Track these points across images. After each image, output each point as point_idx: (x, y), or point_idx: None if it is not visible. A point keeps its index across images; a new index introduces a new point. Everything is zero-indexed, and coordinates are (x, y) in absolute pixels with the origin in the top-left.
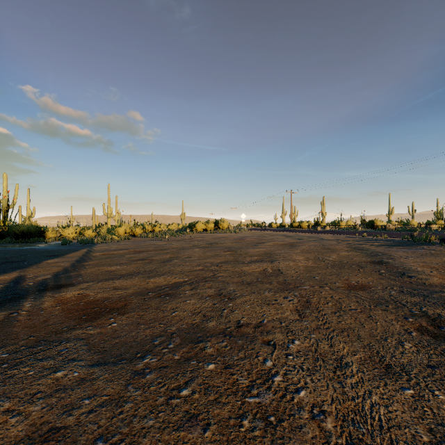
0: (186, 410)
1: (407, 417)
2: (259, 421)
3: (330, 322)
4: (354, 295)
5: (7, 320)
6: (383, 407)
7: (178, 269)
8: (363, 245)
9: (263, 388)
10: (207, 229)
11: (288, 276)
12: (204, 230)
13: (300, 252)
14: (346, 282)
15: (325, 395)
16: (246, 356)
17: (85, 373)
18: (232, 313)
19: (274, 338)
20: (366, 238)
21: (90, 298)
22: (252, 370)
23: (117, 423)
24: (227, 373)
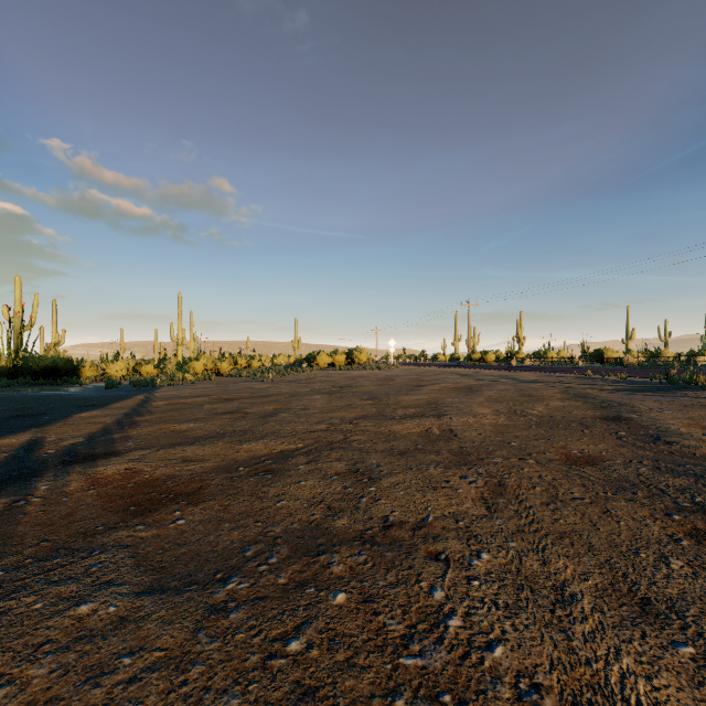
0: (297, 680)
1: (687, 699)
2: (423, 703)
3: (540, 520)
4: (578, 474)
5: (9, 513)
6: (643, 679)
7: (287, 428)
8: (587, 389)
9: (429, 640)
10: (335, 363)
11: (466, 441)
12: (329, 365)
13: (484, 400)
14: (563, 452)
15: (538, 654)
16: (399, 580)
17: (127, 608)
18: (375, 503)
19: (447, 548)
20: (591, 379)
21: (144, 476)
22: (409, 607)
23: (177, 703)
24: (368, 611)
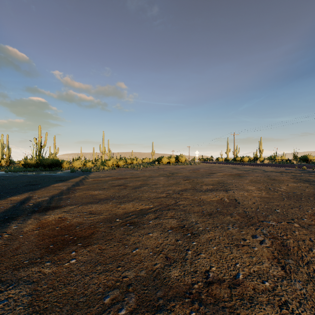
0: None
1: None
2: None
3: None
4: None
5: None
6: None
7: (145, 195)
8: (307, 176)
9: None
10: (170, 162)
11: (246, 207)
12: (167, 163)
13: (249, 182)
14: None
15: None
16: None
17: None
18: (198, 257)
19: None
20: (306, 171)
21: (66, 223)
22: None
23: None
24: None
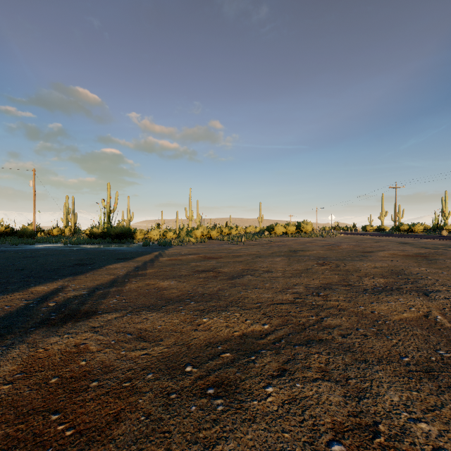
0: None
1: None
2: None
3: None
4: None
5: None
6: None
7: (252, 296)
8: None
9: None
10: (287, 232)
11: None
12: (283, 233)
13: None
14: None
15: None
16: None
17: None
18: None
19: None
20: None
21: (80, 363)
22: None
23: None
24: None
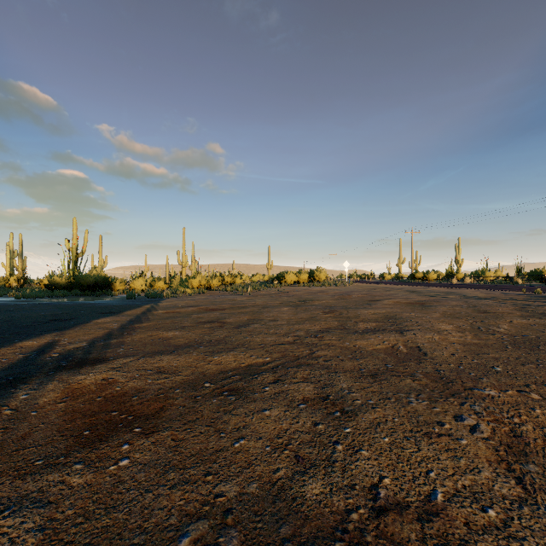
0: None
1: None
2: None
3: None
4: None
5: None
6: None
7: (257, 340)
8: (545, 307)
9: None
10: (299, 281)
11: (439, 362)
12: (295, 282)
13: (440, 316)
14: None
15: None
16: None
17: None
18: (355, 456)
19: None
20: (542, 296)
21: (116, 389)
22: None
23: None
24: None
